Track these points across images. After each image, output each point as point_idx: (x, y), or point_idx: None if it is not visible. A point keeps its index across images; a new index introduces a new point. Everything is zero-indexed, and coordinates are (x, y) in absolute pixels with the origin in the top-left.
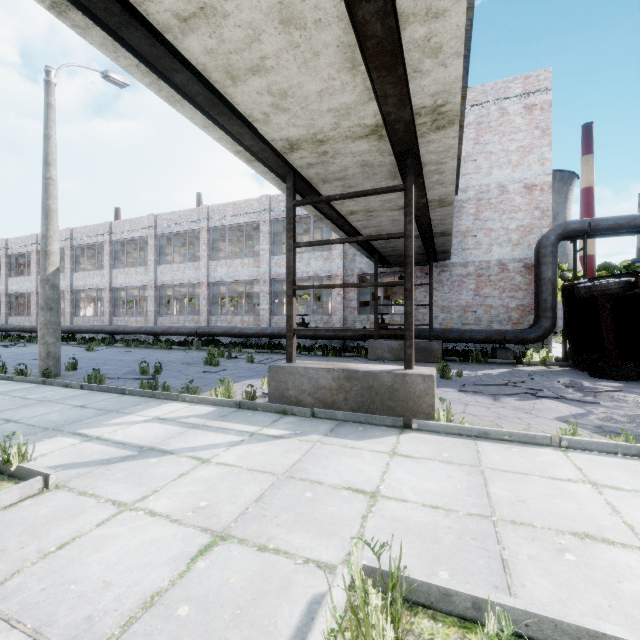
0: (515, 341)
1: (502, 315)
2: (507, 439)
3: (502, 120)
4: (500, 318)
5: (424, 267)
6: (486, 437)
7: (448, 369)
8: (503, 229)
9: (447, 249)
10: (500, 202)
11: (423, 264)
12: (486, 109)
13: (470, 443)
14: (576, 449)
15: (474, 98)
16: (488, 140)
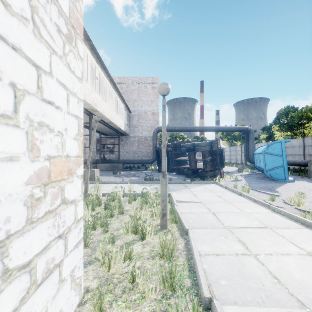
0: (146, 163)
1: (146, 155)
2: (109, 183)
3: (146, 90)
4: (145, 156)
5: (121, 137)
6: (105, 183)
7: (118, 172)
8: (146, 126)
9: (125, 132)
10: (145, 117)
11: (116, 137)
12: (141, 85)
13: (100, 184)
14: (121, 183)
15: (137, 80)
16: (141, 96)
